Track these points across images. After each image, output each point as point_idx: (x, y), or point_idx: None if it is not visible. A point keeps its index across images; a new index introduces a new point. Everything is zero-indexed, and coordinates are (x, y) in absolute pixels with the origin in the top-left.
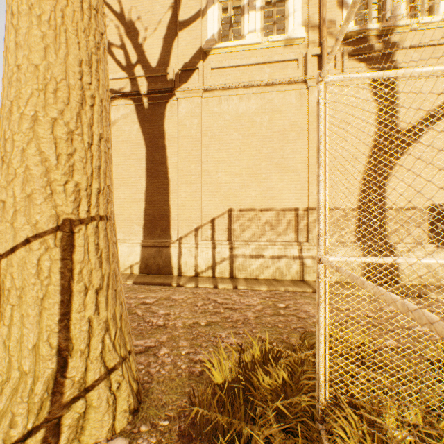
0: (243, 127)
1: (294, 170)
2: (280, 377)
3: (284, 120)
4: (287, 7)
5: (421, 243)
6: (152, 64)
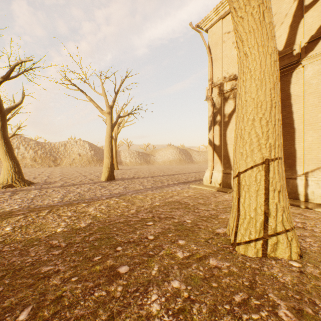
0: None
1: None
2: None
3: None
4: None
5: None
6: (279, 49)
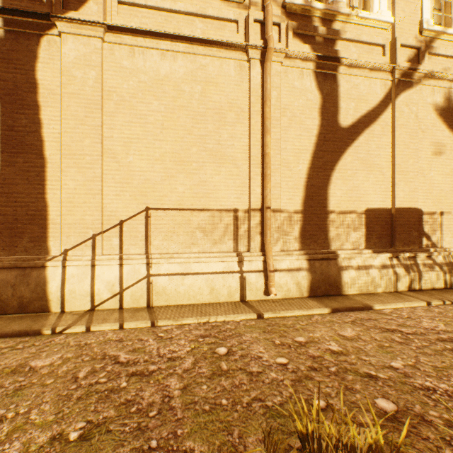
0: (167, 96)
1: (233, 161)
2: None
3: (221, 95)
4: None
5: (359, 249)
6: None
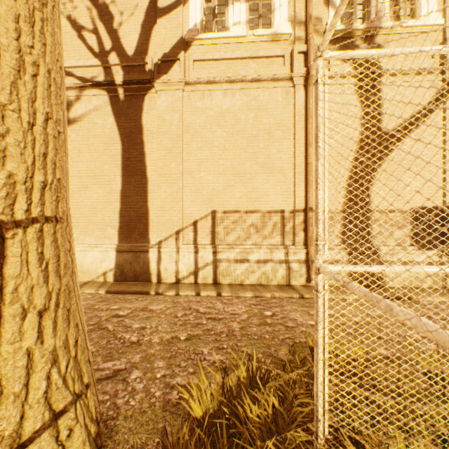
0: (228, 125)
1: (280, 170)
2: (270, 405)
3: (270, 118)
4: (273, 1)
5: (404, 246)
6: (129, 53)
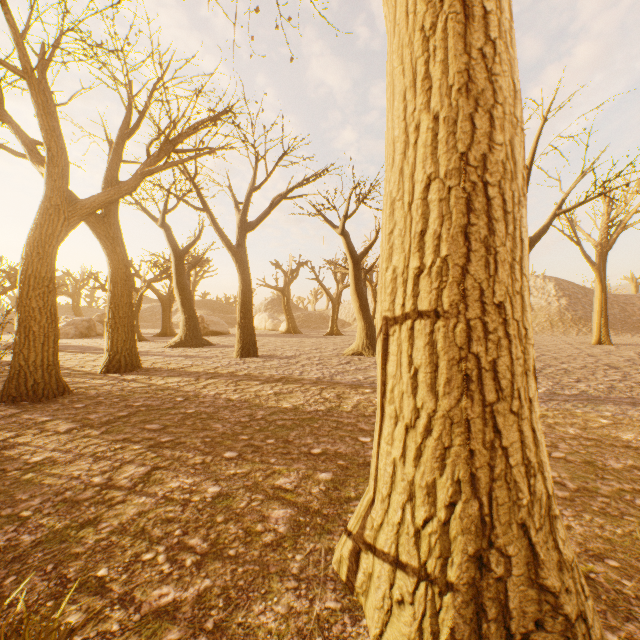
0: None
1: None
2: None
3: None
4: None
5: None
6: None
